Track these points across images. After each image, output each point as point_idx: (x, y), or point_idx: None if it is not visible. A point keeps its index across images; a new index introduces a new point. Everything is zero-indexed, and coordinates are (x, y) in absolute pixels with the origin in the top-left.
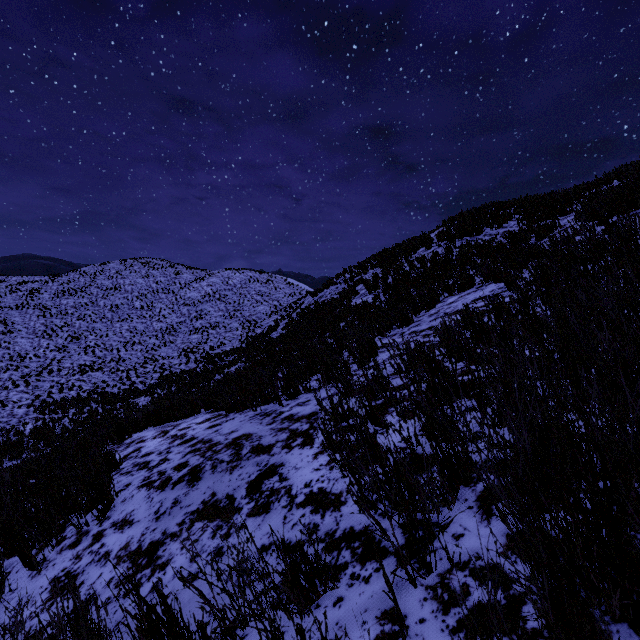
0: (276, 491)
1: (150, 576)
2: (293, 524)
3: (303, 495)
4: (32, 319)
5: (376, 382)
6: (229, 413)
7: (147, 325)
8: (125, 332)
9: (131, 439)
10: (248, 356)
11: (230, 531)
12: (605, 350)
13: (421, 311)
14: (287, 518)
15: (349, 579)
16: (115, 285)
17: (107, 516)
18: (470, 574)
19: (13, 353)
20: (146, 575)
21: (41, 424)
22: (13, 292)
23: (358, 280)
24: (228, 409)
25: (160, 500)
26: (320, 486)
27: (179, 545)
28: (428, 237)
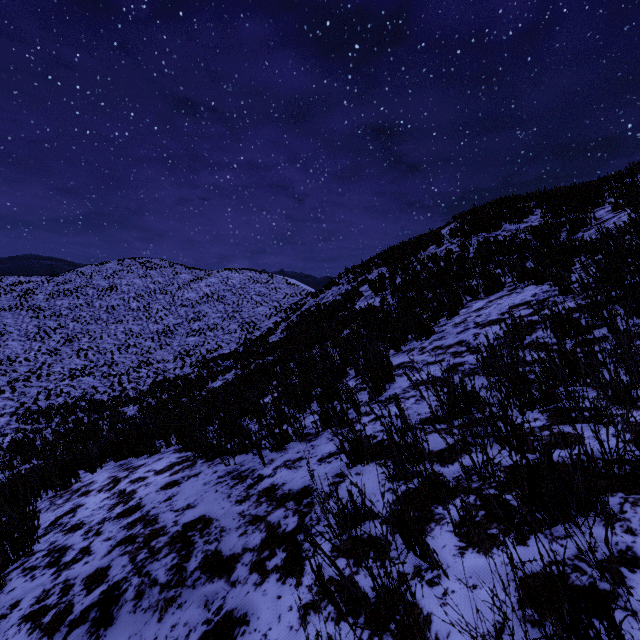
0: None
1: None
2: None
3: None
4: (25, 321)
5: (405, 446)
6: (198, 458)
7: (143, 327)
8: (120, 334)
9: (81, 482)
10: (243, 363)
11: None
12: None
13: (440, 318)
14: None
15: None
16: (111, 285)
17: None
18: None
19: (3, 356)
20: None
21: (21, 436)
22: (8, 293)
23: (362, 280)
24: (197, 453)
25: None
26: None
27: None
28: (438, 234)
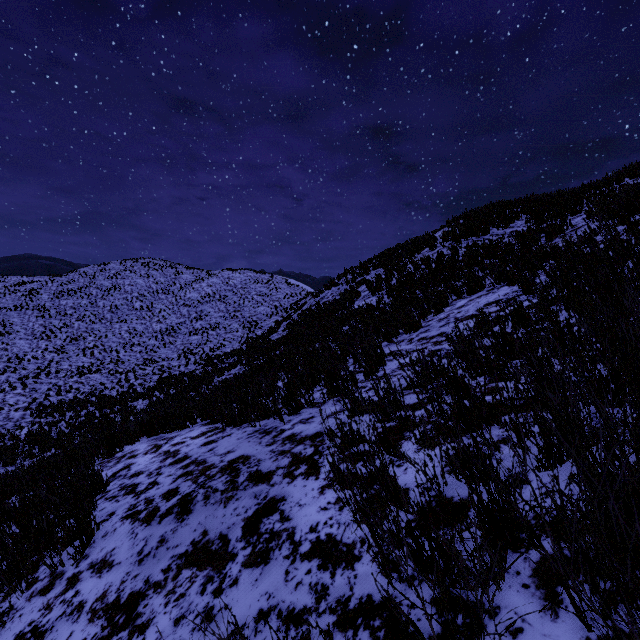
0: (276, 534)
1: None
2: (297, 583)
3: (308, 543)
4: (31, 320)
5: (388, 400)
6: (226, 427)
7: (147, 326)
8: (124, 333)
9: (123, 452)
10: (248, 359)
11: (222, 585)
12: None
13: (429, 315)
14: (290, 573)
15: None
16: (115, 285)
17: (85, 554)
18: None
19: (11, 354)
20: (122, 639)
21: (37, 428)
22: (12, 293)
23: (360, 281)
24: (225, 422)
25: (145, 537)
26: (328, 532)
27: (163, 600)
28: (432, 237)
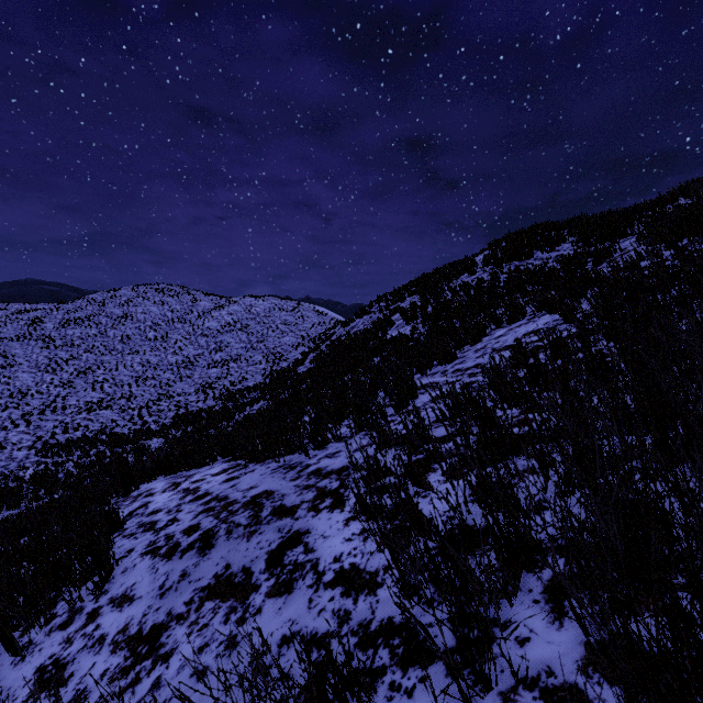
0: (300, 565)
1: (150, 669)
2: (320, 609)
3: (332, 572)
4: (34, 351)
5: (417, 432)
6: (249, 463)
7: (161, 358)
8: (137, 366)
9: (139, 491)
10: (272, 393)
11: (246, 615)
12: (695, 405)
13: (465, 345)
14: (313, 601)
15: (388, 690)
16: (126, 314)
17: (105, 590)
18: (541, 696)
19: (13, 389)
20: (146, 668)
21: (43, 469)
22: (14, 321)
23: (394, 309)
24: (248, 459)
25: (166, 572)
26: (352, 561)
27: (186, 630)
28: (472, 261)
